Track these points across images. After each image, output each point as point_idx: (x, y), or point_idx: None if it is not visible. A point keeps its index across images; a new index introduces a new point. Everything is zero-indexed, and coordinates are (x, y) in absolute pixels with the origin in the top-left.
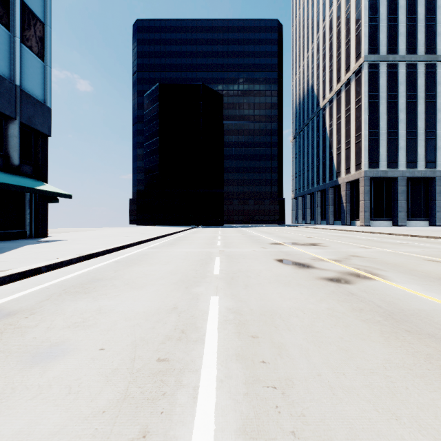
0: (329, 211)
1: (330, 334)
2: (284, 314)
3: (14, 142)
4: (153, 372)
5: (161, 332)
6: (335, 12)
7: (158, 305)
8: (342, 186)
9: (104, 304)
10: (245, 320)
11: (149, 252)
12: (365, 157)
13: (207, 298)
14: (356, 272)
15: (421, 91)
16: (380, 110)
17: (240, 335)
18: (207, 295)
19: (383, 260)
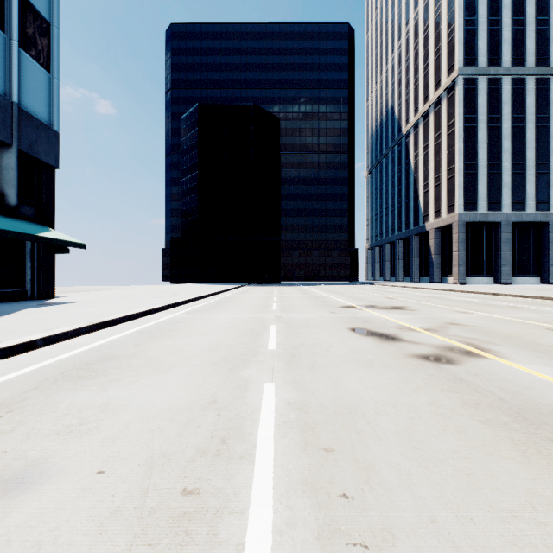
0: (414, 265)
1: (439, 445)
2: (369, 412)
3: (11, 175)
4: (174, 515)
5: (191, 442)
6: (421, 13)
7: (189, 397)
8: (431, 233)
9: (114, 395)
10: (314, 422)
11: (183, 318)
12: (460, 196)
13: (259, 385)
14: (459, 347)
15: (530, 113)
16: (478, 137)
17: (306, 448)
18: (258, 381)
19: (492, 330)
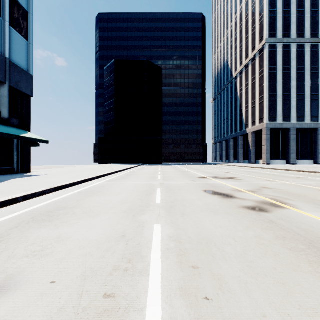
0: (240, 153)
1: (263, 264)
2: (219, 242)
3: (5, 100)
4: (98, 312)
5: (110, 262)
6: (244, 7)
7: (109, 233)
8: (249, 135)
9: (63, 231)
10: (185, 249)
11: (106, 184)
12: (266, 113)
13: (151, 225)
14: (270, 201)
15: (307, 65)
16: (277, 79)
17: (181, 266)
18: (150, 223)
19: (288, 191)
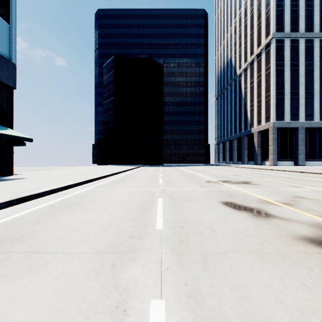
0: (244, 154)
1: None
2: None
3: None
4: None
5: None
6: (249, 1)
7: None
8: (255, 134)
9: None
10: None
11: (92, 192)
12: (273, 112)
13: (144, 306)
14: None
15: (316, 61)
16: (284, 75)
17: None
18: (143, 293)
19: None
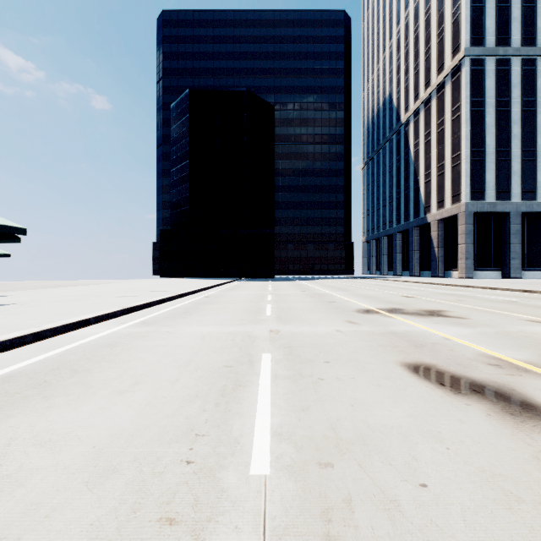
0: (414, 259)
1: None
2: None
3: None
4: None
5: None
6: None
7: None
8: (433, 225)
9: None
10: None
11: (125, 336)
12: (466, 185)
13: None
14: None
15: None
16: (486, 122)
17: None
18: None
19: None
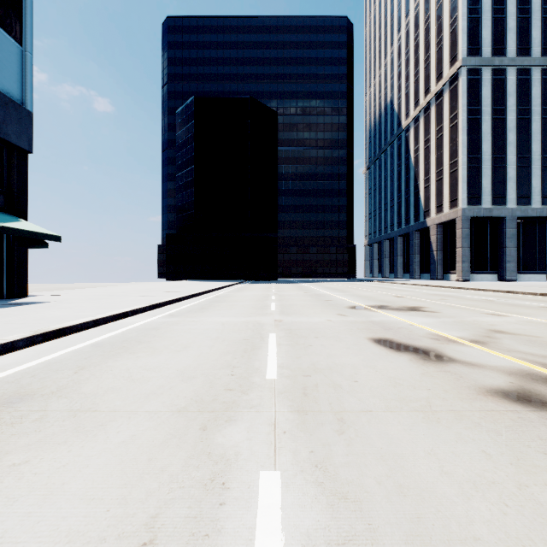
0: (414, 262)
1: None
2: None
3: None
4: None
5: None
6: (422, 3)
7: (99, 527)
8: (432, 229)
9: None
10: None
11: (162, 324)
12: (463, 191)
13: (250, 478)
14: (543, 373)
15: (536, 105)
16: (482, 129)
17: None
18: (249, 463)
19: None
